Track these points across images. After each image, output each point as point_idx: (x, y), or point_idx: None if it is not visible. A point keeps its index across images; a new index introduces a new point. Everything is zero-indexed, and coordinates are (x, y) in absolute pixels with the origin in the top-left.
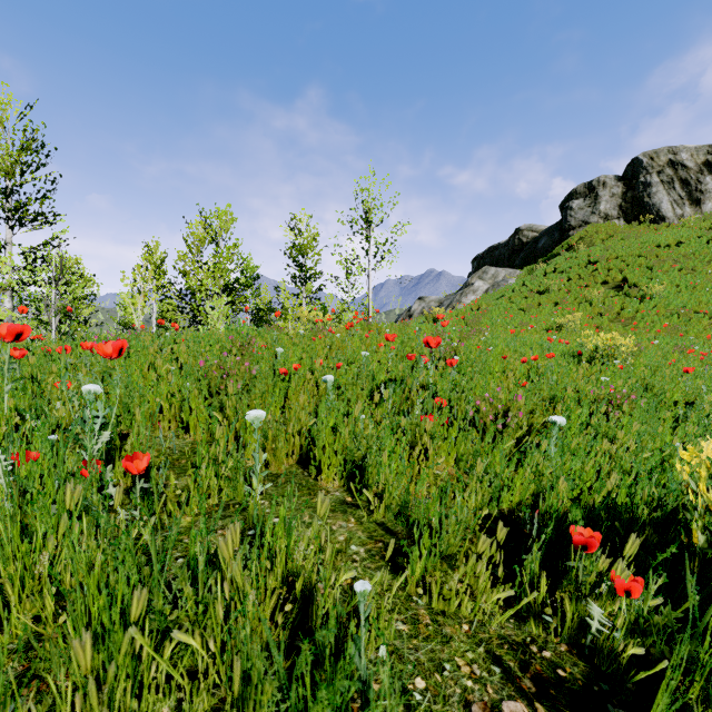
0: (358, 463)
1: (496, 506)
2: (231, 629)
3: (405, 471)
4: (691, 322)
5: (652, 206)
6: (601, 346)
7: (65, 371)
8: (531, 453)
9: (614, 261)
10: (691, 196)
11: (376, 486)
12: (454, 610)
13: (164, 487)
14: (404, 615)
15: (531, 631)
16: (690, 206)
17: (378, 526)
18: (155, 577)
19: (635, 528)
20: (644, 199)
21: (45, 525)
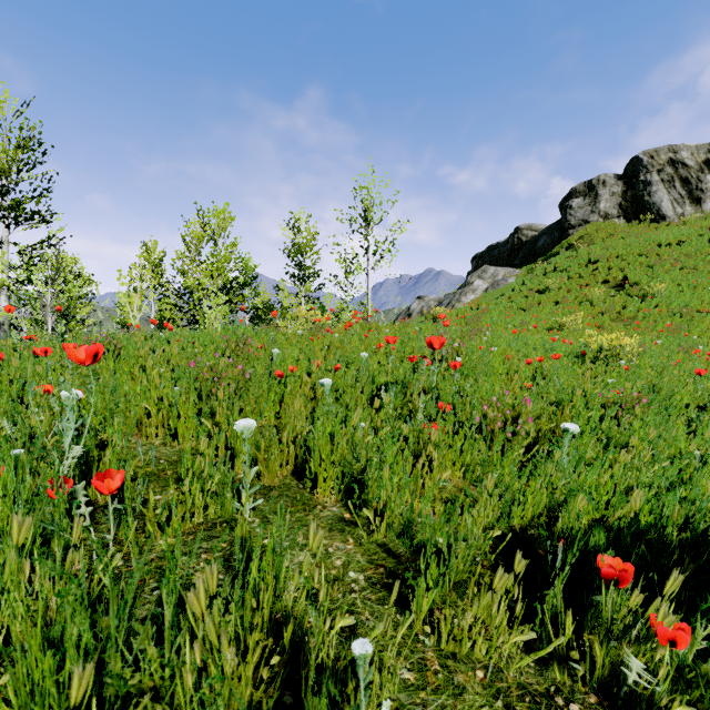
0: (357, 477)
1: (507, 522)
2: (203, 698)
3: (409, 487)
4: (693, 321)
5: (652, 205)
6: (605, 346)
7: (52, 372)
8: (542, 463)
9: (615, 260)
10: (691, 195)
11: (377, 502)
12: (466, 652)
13: (145, 503)
14: (409, 660)
15: (554, 677)
16: (690, 205)
17: (379, 548)
18: (112, 634)
19: (666, 554)
20: (644, 198)
21: (1, 555)
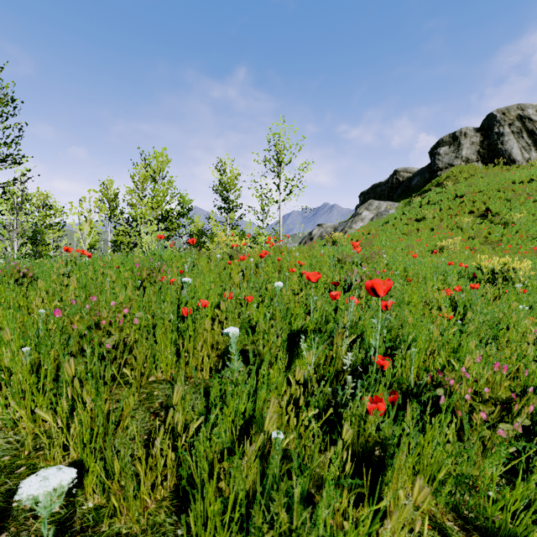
0: None
1: None
2: None
3: None
4: None
5: (504, 151)
6: (497, 269)
7: None
8: None
9: (478, 195)
10: (536, 143)
11: None
12: None
13: None
14: None
15: None
16: (535, 151)
17: None
18: None
19: None
20: (498, 146)
21: None
